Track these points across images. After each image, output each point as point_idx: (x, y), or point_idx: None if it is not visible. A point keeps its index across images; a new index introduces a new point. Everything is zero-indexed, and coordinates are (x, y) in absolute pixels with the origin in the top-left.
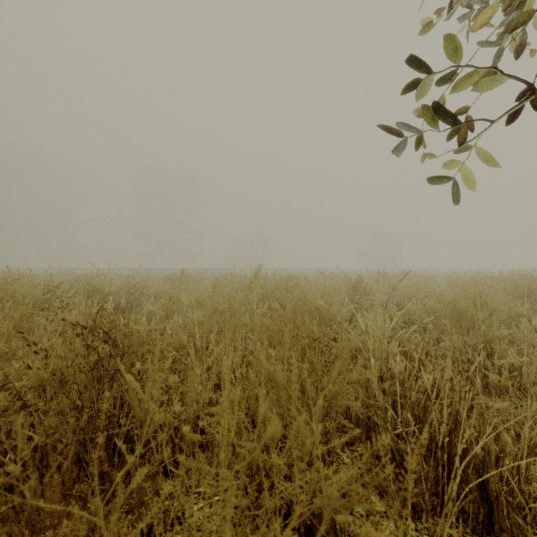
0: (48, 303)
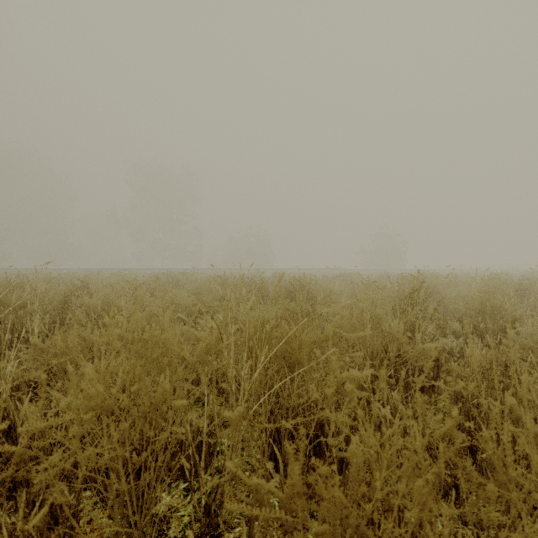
0: None
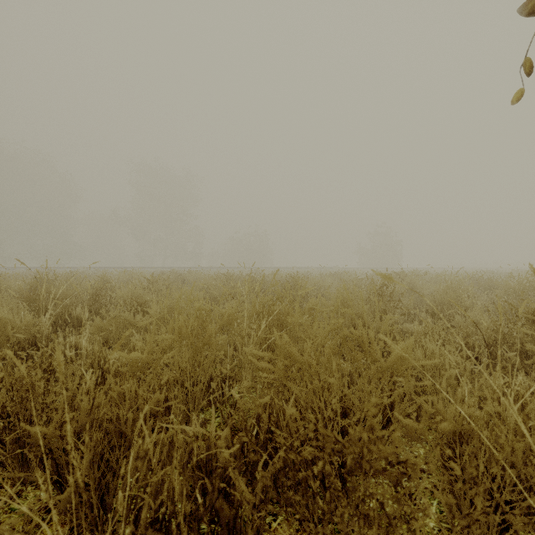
0: None
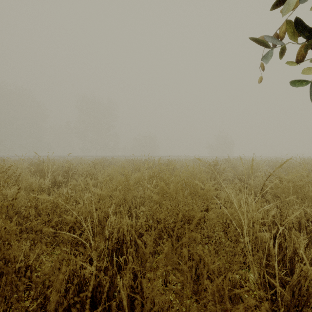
0: (0, 180)
